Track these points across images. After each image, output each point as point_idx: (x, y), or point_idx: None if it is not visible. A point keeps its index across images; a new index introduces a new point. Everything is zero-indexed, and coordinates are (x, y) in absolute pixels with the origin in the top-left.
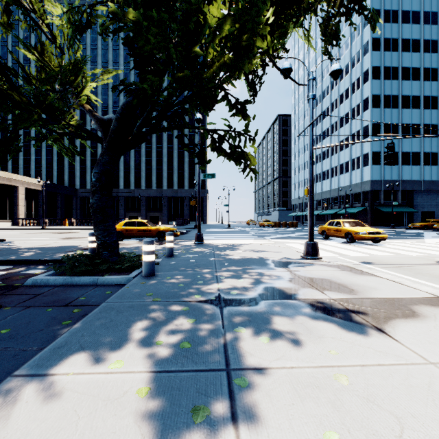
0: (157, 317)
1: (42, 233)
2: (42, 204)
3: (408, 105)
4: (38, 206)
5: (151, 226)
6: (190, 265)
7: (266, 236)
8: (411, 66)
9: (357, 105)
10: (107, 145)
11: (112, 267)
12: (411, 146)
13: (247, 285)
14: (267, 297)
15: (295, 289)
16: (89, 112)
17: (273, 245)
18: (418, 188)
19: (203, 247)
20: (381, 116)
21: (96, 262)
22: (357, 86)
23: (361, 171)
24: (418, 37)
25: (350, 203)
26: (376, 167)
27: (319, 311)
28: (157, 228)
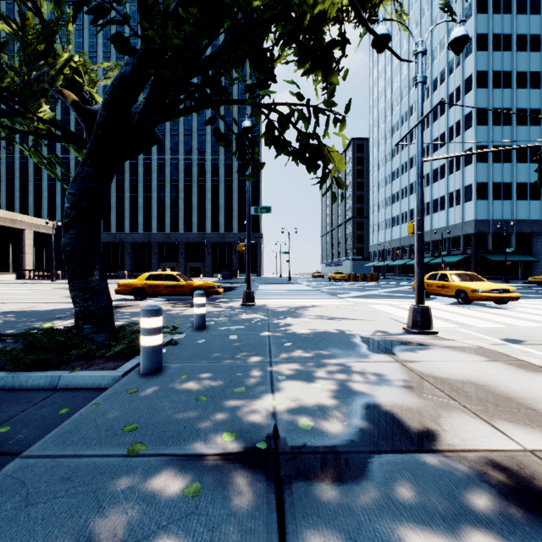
0: (108, 534)
1: (47, 289)
2: (55, 252)
3: (525, 121)
4: (49, 254)
5: (184, 281)
6: (228, 346)
7: (340, 293)
8: (528, 69)
9: (456, 122)
10: (90, 149)
11: (91, 353)
12: (529, 175)
13: (331, 399)
14: (381, 442)
15: (432, 415)
16: (69, 100)
17: (354, 308)
18: (538, 230)
19: (253, 312)
20: (488, 136)
21: (68, 343)
22: (456, 98)
23: (461, 208)
24: (537, 32)
25: (446, 250)
26: (482, 202)
27: (529, 506)
28: (191, 283)
